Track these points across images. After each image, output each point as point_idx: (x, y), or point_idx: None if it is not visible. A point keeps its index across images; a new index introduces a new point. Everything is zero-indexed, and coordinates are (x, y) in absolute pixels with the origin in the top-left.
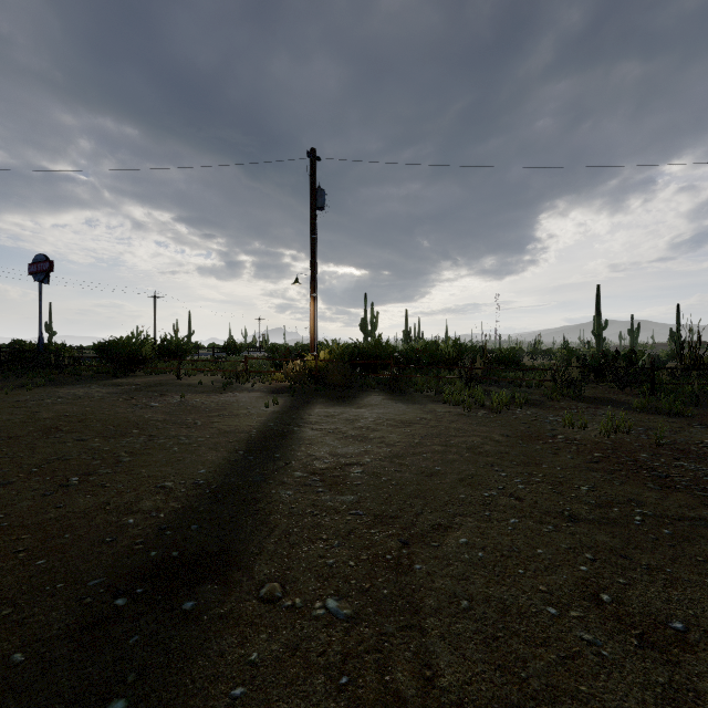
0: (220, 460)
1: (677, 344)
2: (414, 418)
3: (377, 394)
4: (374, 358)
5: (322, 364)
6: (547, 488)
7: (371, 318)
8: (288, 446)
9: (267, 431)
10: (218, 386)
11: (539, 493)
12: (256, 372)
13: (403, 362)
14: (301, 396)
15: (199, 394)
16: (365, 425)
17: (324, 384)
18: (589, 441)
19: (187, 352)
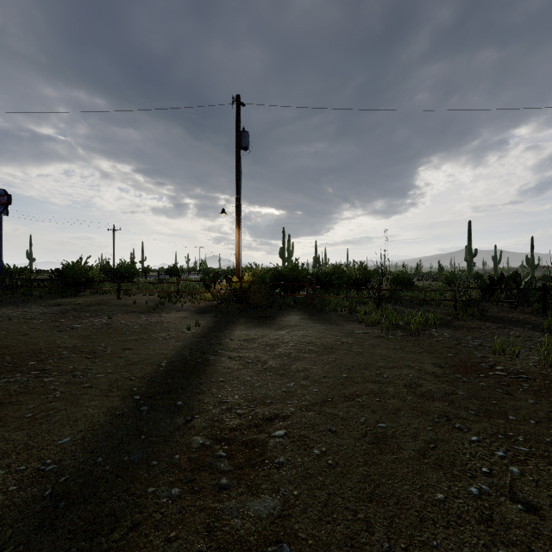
0: (101, 416)
1: (531, 268)
2: (335, 342)
3: (296, 313)
4: (291, 280)
5: (246, 285)
6: (551, 471)
7: (288, 247)
8: (196, 386)
9: (178, 362)
10: (151, 306)
11: (551, 488)
12: (186, 292)
13: (316, 283)
14: (225, 316)
15: (129, 314)
16: (286, 351)
17: (247, 304)
18: (535, 375)
19: (135, 274)
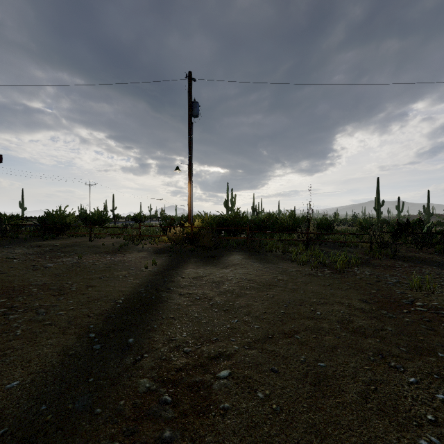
0: (54, 356)
1: (428, 216)
2: (272, 280)
3: (238, 253)
4: (234, 225)
5: (196, 230)
6: None
7: (231, 198)
8: (148, 322)
9: (134, 299)
10: (116, 247)
11: None
12: (147, 236)
13: (254, 228)
14: (178, 256)
15: (97, 254)
16: (230, 288)
17: (197, 245)
18: None
19: (106, 221)
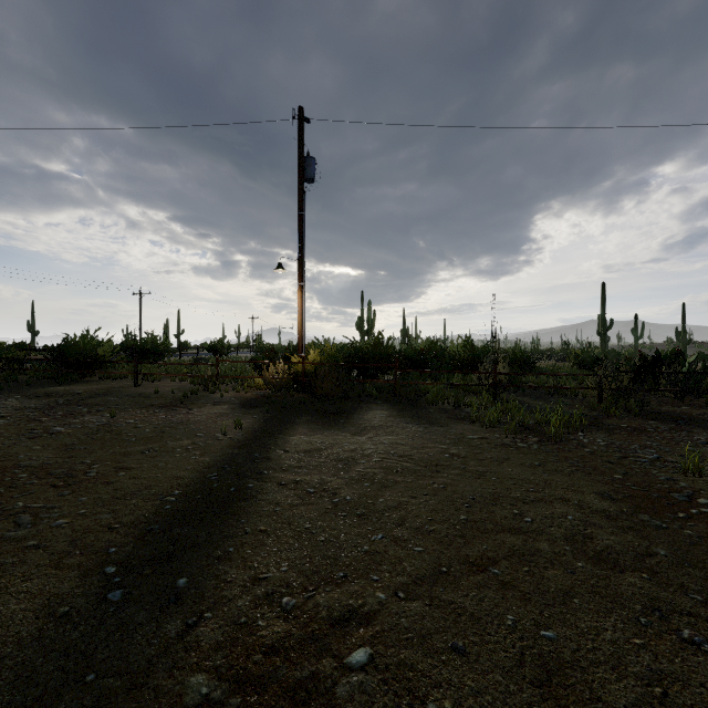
0: (27, 619)
1: (683, 344)
2: (441, 455)
3: (380, 407)
4: (373, 360)
5: (311, 368)
6: None
7: (368, 316)
8: (219, 542)
9: (197, 494)
10: (178, 396)
11: None
12: (229, 377)
13: (406, 364)
14: (280, 412)
15: (143, 409)
16: (368, 472)
17: (312, 393)
18: None
19: (165, 352)
